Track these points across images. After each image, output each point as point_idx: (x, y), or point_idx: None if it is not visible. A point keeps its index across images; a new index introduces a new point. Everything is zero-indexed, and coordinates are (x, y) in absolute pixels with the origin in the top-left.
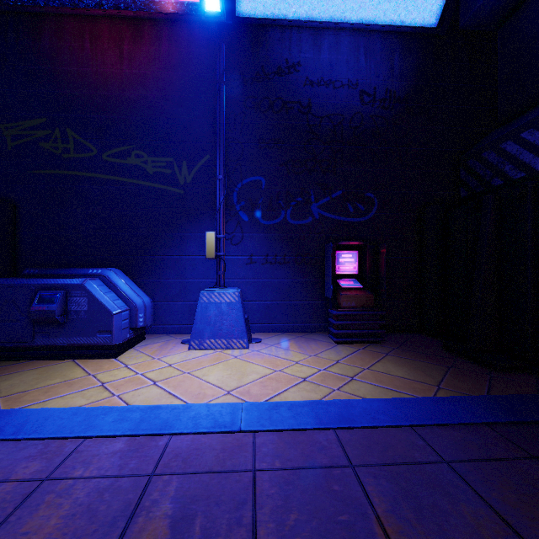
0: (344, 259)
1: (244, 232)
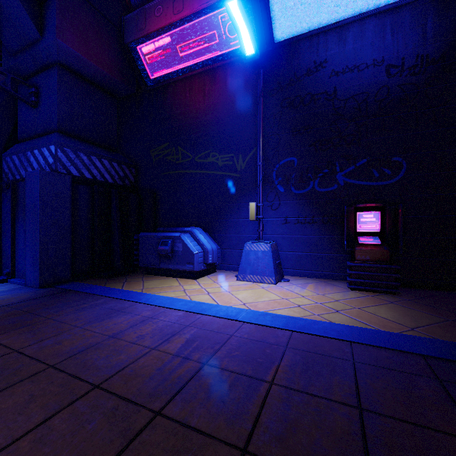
0: (366, 219)
1: (281, 200)
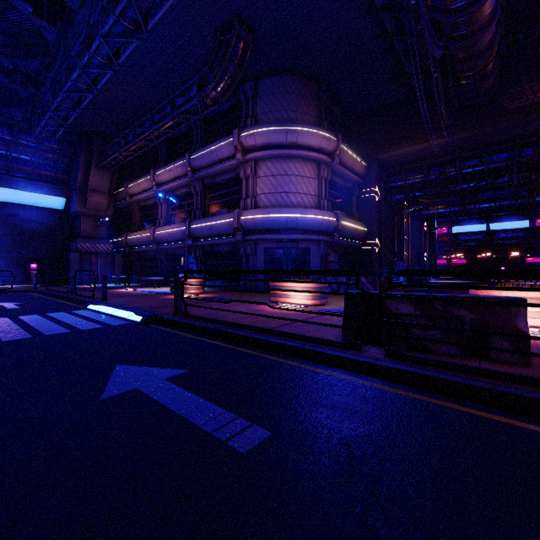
0: (33, 266)
1: None
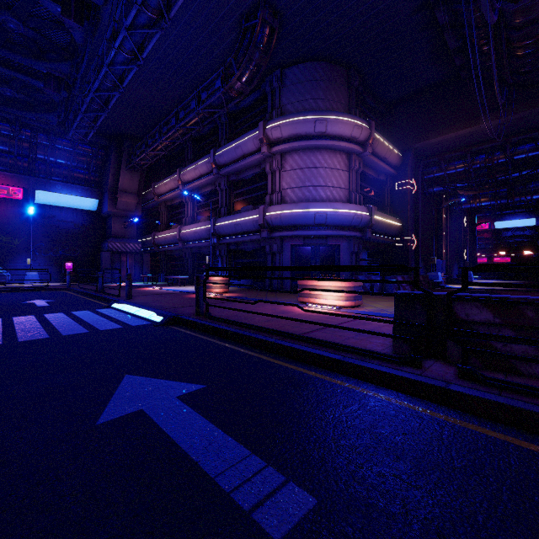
0: (69, 265)
1: (38, 258)
